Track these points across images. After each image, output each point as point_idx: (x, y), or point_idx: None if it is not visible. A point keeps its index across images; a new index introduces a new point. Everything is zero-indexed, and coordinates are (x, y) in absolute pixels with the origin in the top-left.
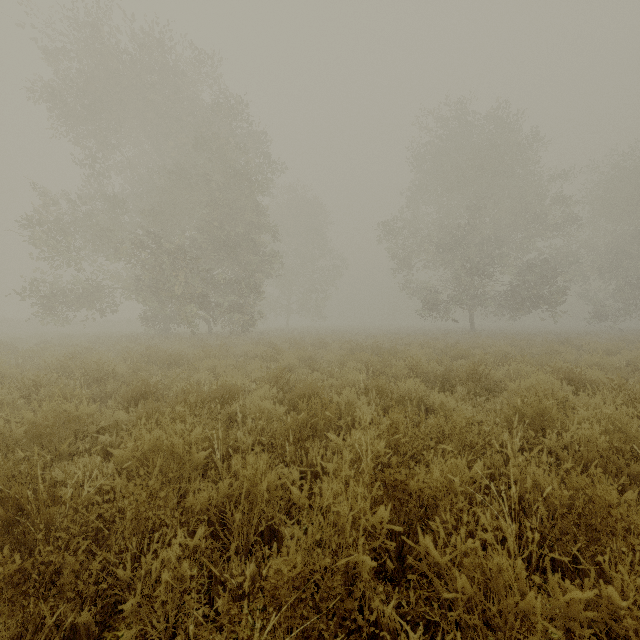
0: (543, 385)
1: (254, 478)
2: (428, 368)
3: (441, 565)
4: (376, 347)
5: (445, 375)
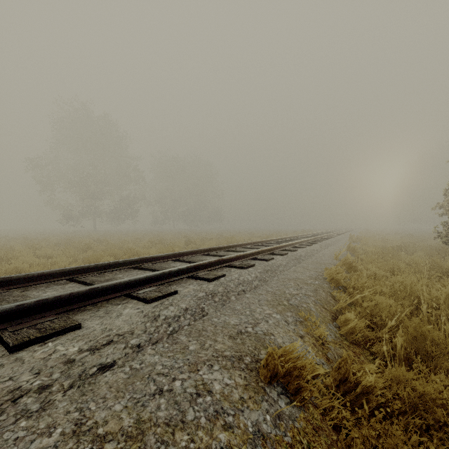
0: (85, 242)
1: (1, 253)
2: (52, 242)
3: (40, 253)
4: (26, 238)
5: (59, 244)
